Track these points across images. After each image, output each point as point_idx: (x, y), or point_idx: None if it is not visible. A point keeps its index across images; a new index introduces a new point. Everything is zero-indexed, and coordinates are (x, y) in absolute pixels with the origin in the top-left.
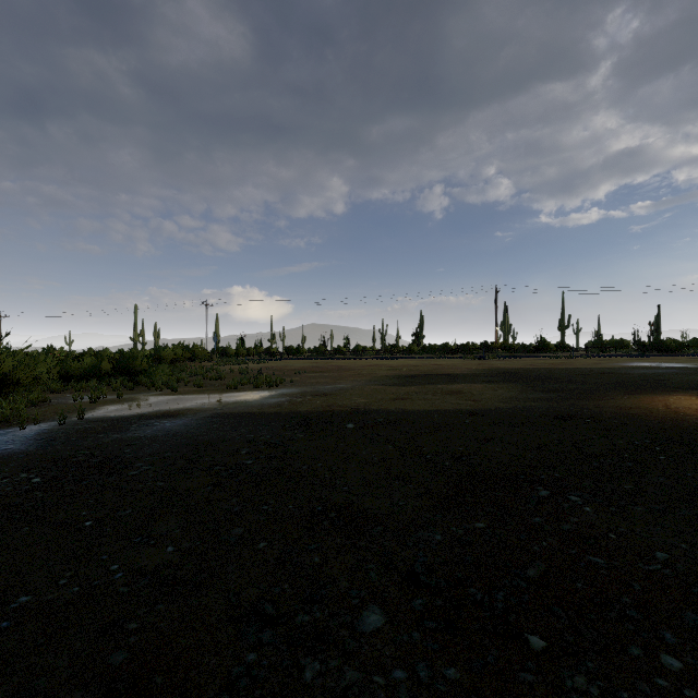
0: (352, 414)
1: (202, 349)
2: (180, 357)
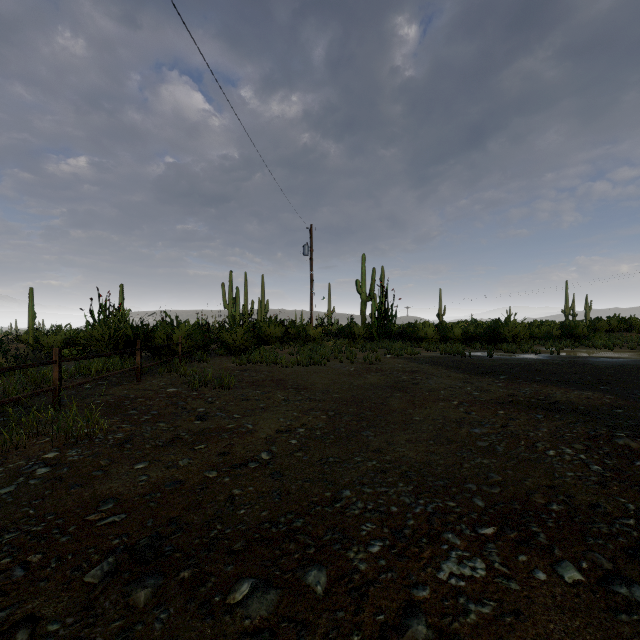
0: None
1: (639, 321)
2: (614, 327)
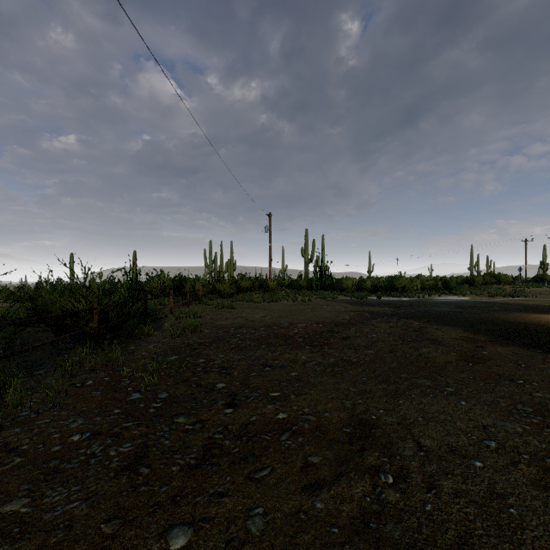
0: (511, 303)
1: (505, 277)
2: (487, 281)
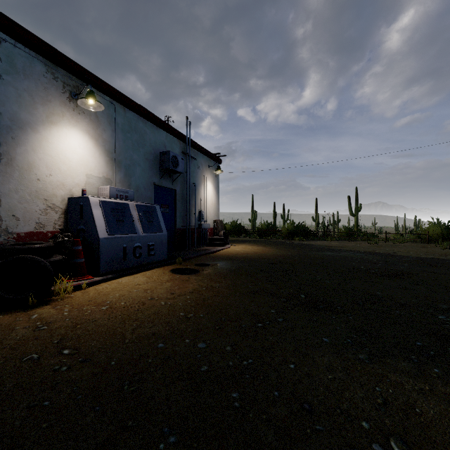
0: None
1: None
2: None
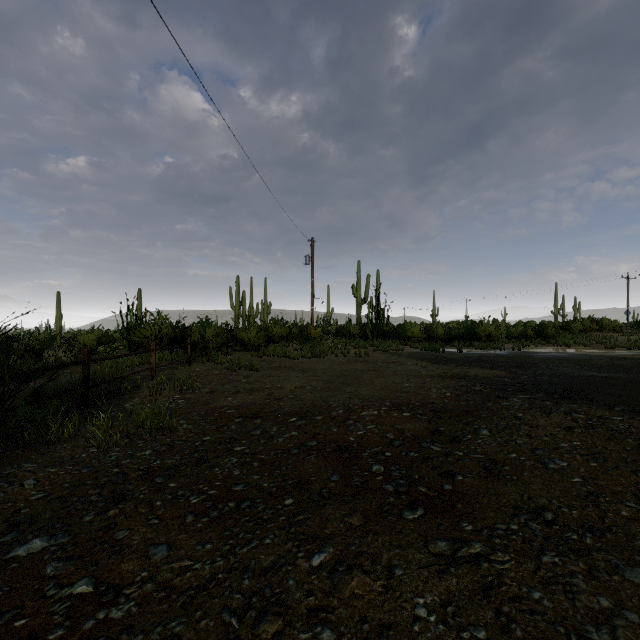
0: None
1: (609, 322)
2: (587, 328)
